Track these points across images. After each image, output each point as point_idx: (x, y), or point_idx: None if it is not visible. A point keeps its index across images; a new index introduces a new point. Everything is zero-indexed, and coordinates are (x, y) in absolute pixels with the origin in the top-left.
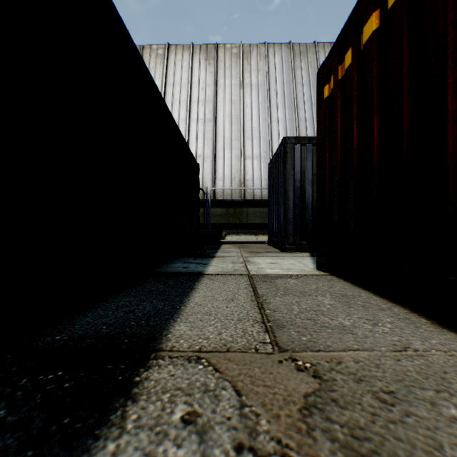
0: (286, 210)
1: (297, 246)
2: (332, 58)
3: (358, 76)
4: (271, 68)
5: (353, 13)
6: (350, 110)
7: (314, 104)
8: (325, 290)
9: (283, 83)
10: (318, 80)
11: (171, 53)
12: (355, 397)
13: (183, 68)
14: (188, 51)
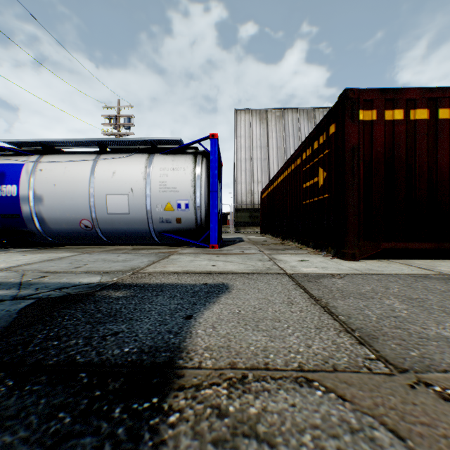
0: None
1: None
2: None
3: None
4: None
5: None
6: None
7: None
8: None
9: None
10: None
11: (285, 115)
12: None
13: (294, 124)
14: (296, 113)
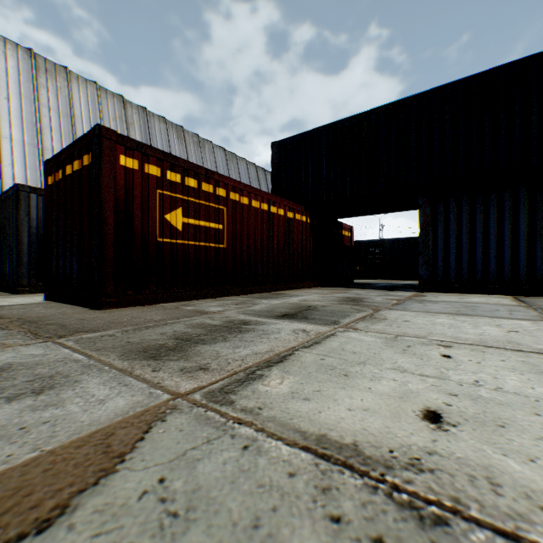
0: (21, 254)
1: (34, 288)
2: (54, 163)
3: (66, 188)
4: (2, 67)
5: (64, 152)
6: (63, 204)
7: (66, 137)
8: (42, 306)
9: (22, 96)
10: (46, 168)
11: None
12: (32, 318)
13: None
14: None
